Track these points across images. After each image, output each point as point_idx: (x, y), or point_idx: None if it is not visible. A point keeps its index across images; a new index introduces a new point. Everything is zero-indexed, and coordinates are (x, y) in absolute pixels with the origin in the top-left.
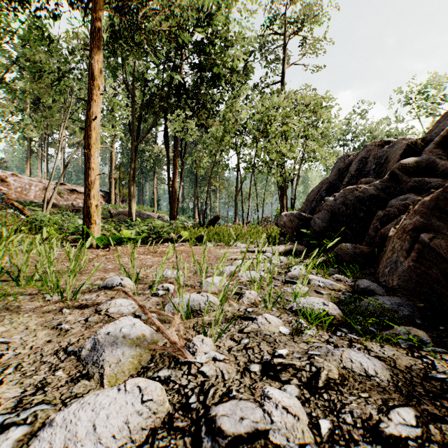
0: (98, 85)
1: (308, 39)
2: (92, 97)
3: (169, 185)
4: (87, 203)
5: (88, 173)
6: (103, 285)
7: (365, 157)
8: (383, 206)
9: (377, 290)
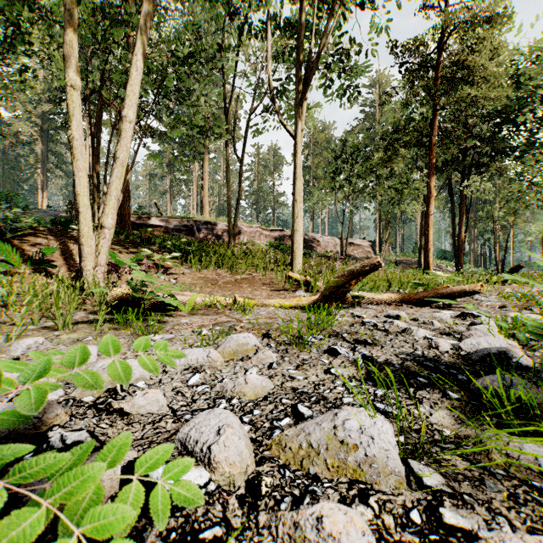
0: (432, 194)
1: None
2: (429, 202)
3: (454, 234)
4: (427, 260)
5: (427, 244)
6: None
7: None
8: None
9: None
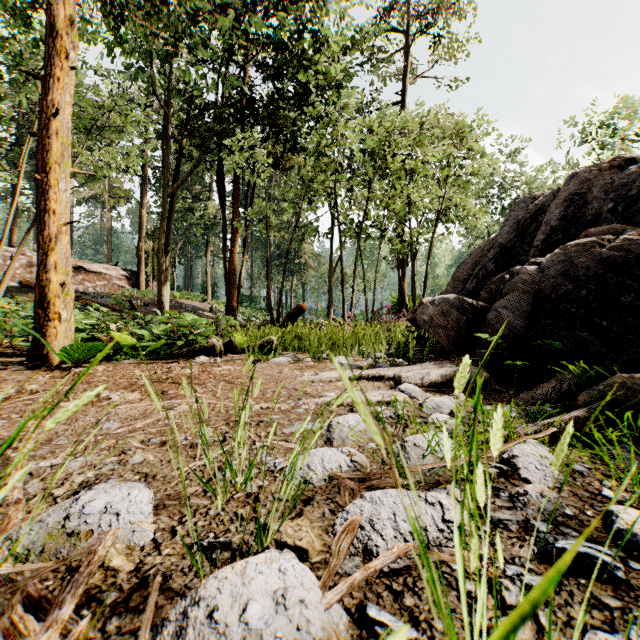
0: (65, 48)
1: (441, 36)
2: (52, 71)
3: (225, 258)
4: (41, 279)
5: (43, 219)
6: None
7: (578, 194)
8: None
9: None
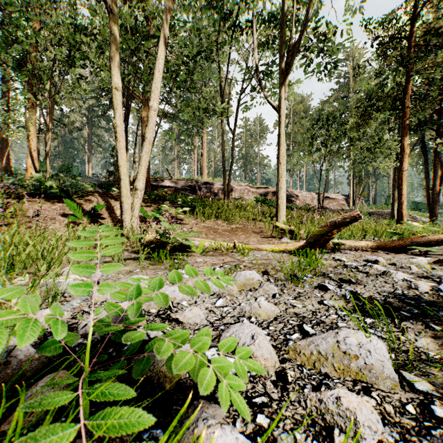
0: (406, 152)
1: None
2: (403, 160)
3: (428, 188)
4: (400, 212)
5: (400, 197)
6: None
7: None
8: None
9: None
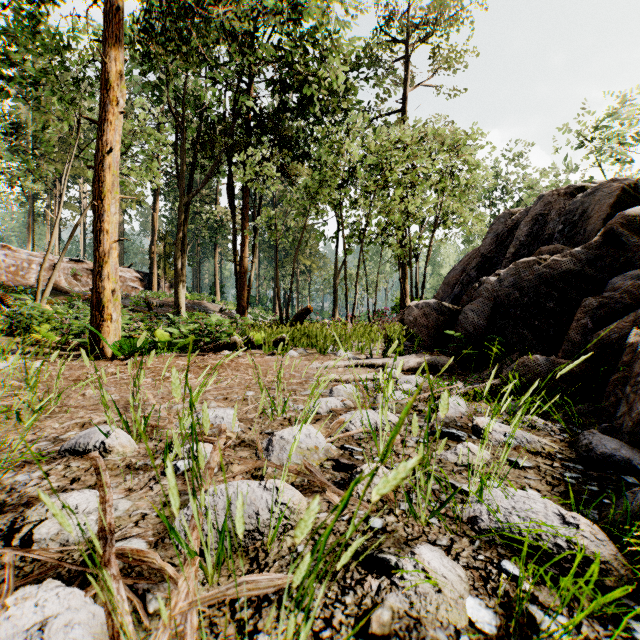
0: (115, 97)
1: (441, 48)
2: (106, 117)
3: (236, 262)
4: (98, 286)
5: (99, 238)
6: (69, 446)
7: (542, 214)
8: (592, 290)
9: (639, 461)
